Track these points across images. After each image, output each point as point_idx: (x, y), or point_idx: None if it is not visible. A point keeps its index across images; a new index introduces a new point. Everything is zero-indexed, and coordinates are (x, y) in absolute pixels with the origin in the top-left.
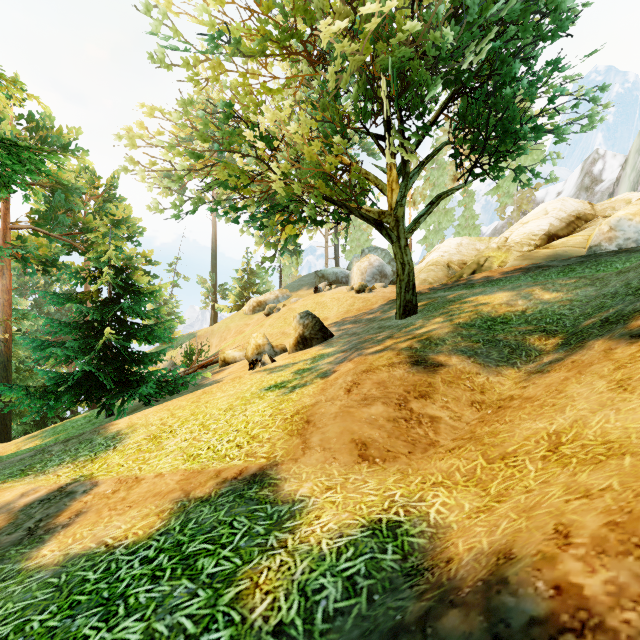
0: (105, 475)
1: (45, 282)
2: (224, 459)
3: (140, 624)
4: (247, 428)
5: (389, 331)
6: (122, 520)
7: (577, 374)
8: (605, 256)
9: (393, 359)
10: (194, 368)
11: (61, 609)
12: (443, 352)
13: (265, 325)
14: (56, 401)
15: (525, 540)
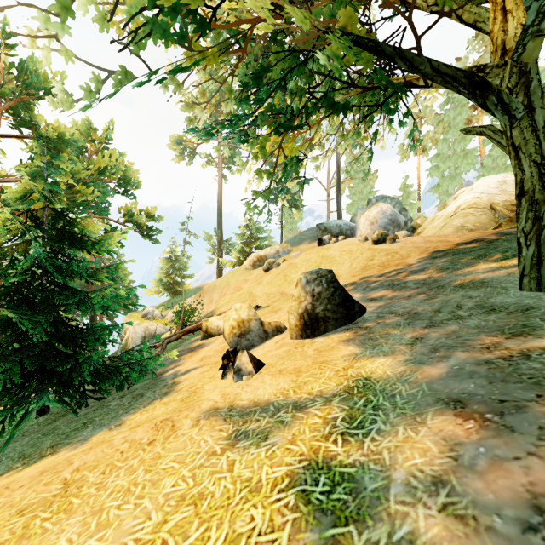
0: None
1: None
2: None
3: None
4: None
5: None
6: None
7: None
8: None
9: None
10: (178, 334)
11: None
12: None
13: (263, 282)
14: None
15: None
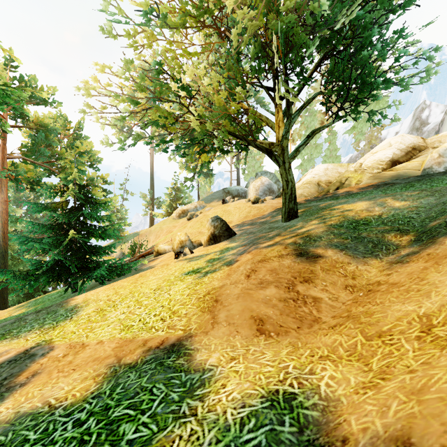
0: (60, 341)
1: (34, 197)
2: (151, 330)
3: None
4: (170, 305)
5: (277, 230)
6: (66, 382)
7: (435, 264)
8: (436, 175)
9: (282, 251)
10: (136, 257)
11: None
12: (320, 246)
13: (187, 227)
14: (35, 281)
15: (423, 429)
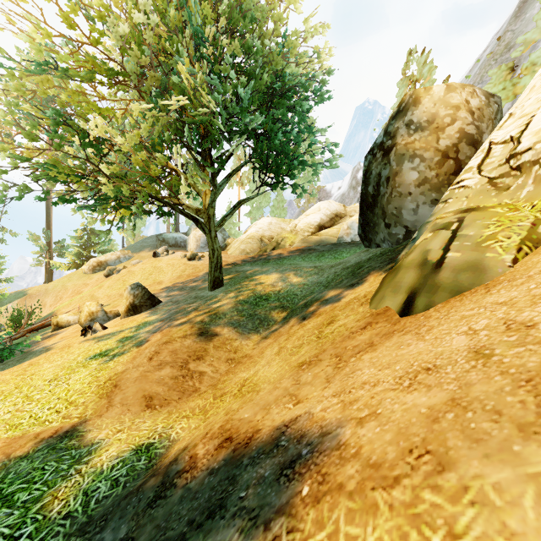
0: None
1: None
2: (44, 423)
3: None
4: (67, 396)
5: (199, 302)
6: None
7: (274, 341)
8: (343, 246)
9: (188, 331)
10: (22, 333)
11: None
12: (221, 325)
13: (104, 286)
14: None
15: (196, 439)
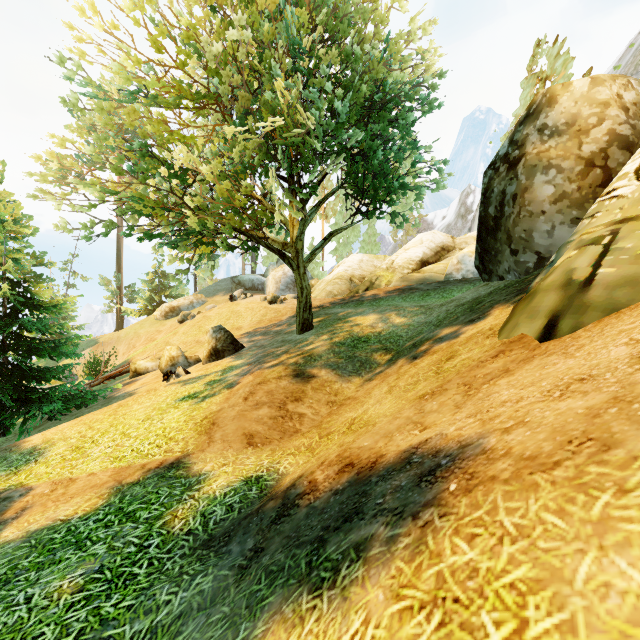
0: (37, 481)
1: None
2: (147, 457)
3: (104, 545)
4: (165, 432)
5: (288, 346)
6: (68, 505)
7: (381, 382)
8: (452, 284)
9: (282, 373)
10: (101, 379)
11: (42, 553)
12: (317, 366)
13: (179, 333)
14: None
15: (310, 469)
